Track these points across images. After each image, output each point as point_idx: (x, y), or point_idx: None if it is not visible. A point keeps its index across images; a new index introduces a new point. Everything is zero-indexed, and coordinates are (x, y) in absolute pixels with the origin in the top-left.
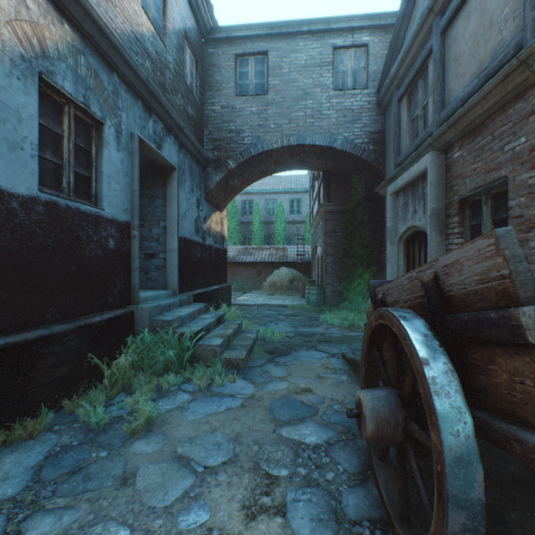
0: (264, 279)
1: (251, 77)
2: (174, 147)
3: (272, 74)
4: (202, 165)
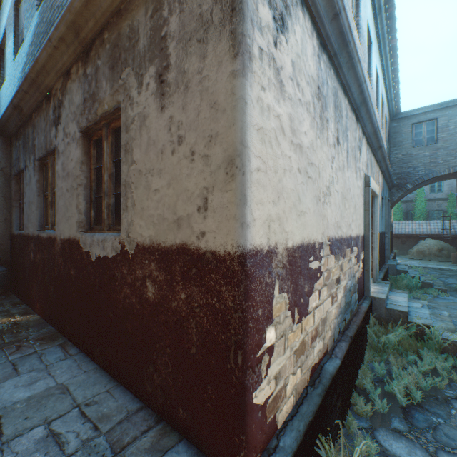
0: (407, 247)
1: (423, 134)
2: (387, 190)
3: (440, 131)
4: (390, 189)
